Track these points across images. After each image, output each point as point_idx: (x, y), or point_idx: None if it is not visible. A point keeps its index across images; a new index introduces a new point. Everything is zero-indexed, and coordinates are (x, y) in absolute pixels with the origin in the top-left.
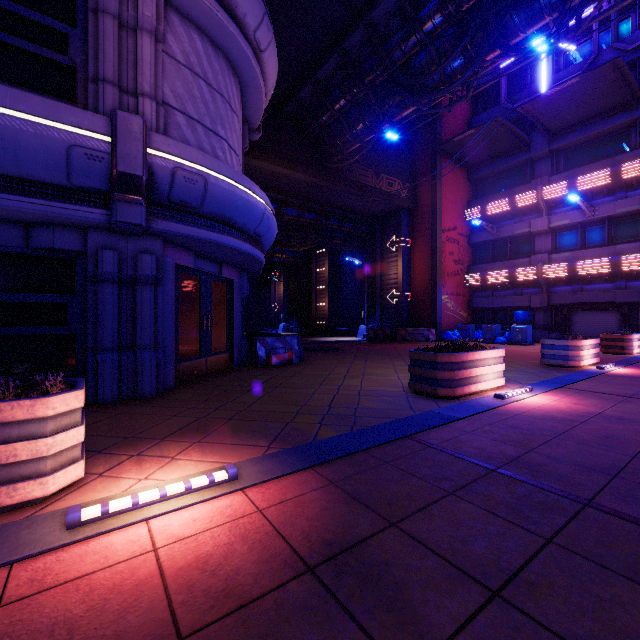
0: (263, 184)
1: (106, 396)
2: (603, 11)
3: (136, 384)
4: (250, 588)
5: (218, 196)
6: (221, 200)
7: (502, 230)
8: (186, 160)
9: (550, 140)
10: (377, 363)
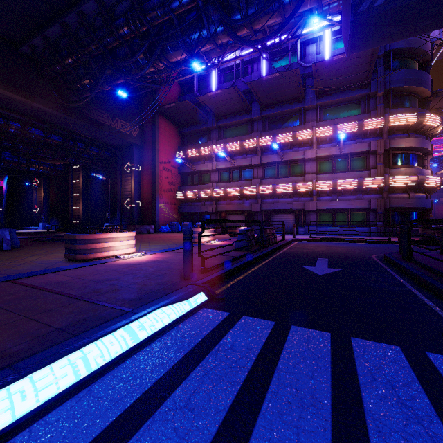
0: (1, 104)
1: None
2: (228, 60)
3: None
4: None
5: None
6: None
7: (195, 167)
8: None
9: (216, 120)
10: None
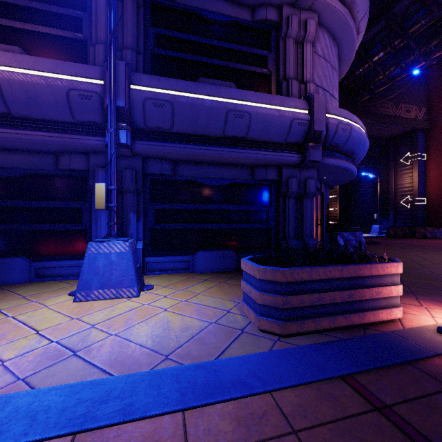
0: None
1: None
2: None
3: None
4: None
5: (354, 137)
6: (354, 140)
7: None
8: (341, 117)
9: None
10: (439, 254)
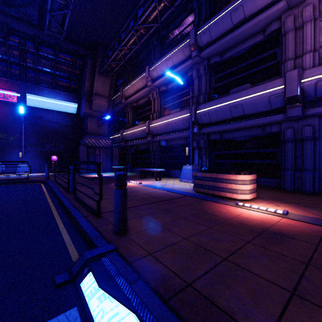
0: None
1: (287, 188)
2: None
3: (302, 186)
4: (248, 223)
5: None
6: None
7: None
8: None
9: None
10: None
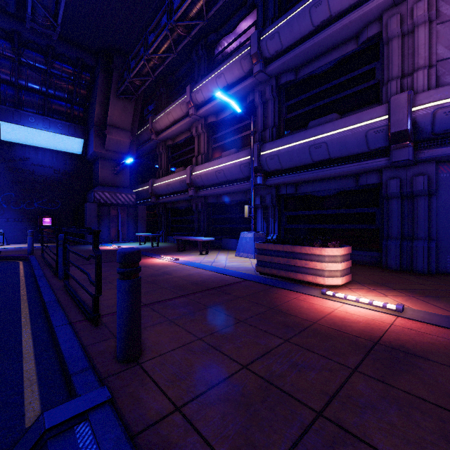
0: None
1: (391, 265)
2: None
3: (412, 262)
4: (346, 330)
5: None
6: None
7: None
8: (446, 99)
9: None
10: None
